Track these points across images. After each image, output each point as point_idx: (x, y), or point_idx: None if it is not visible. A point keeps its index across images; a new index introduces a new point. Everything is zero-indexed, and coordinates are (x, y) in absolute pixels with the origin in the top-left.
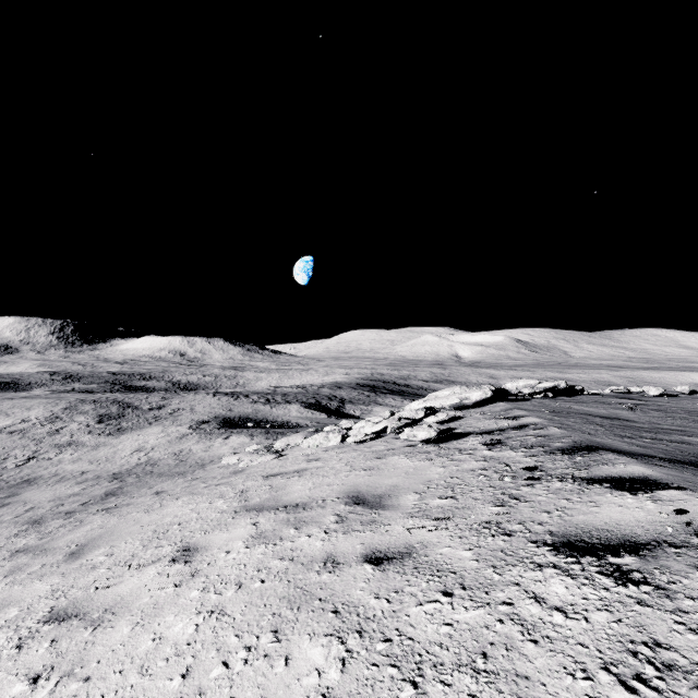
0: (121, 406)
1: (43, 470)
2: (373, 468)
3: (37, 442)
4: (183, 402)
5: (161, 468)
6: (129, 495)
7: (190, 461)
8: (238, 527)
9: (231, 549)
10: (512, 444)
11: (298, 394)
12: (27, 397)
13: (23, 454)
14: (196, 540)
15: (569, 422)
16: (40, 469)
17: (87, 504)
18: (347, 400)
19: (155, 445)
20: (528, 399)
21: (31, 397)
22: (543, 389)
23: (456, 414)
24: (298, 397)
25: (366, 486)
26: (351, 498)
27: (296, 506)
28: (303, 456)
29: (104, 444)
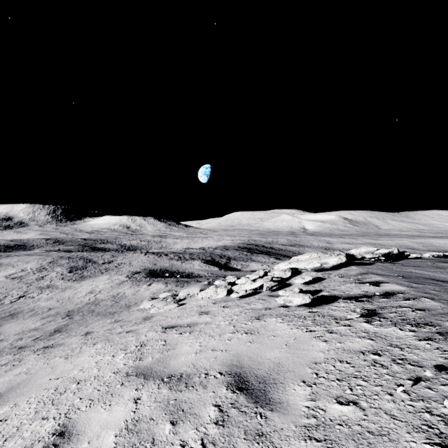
0: (85, 261)
1: (25, 306)
2: (254, 332)
3: (28, 285)
4: (125, 259)
5: (101, 308)
6: (69, 333)
7: (121, 303)
8: (120, 402)
9: (99, 447)
10: (390, 317)
11: (200, 253)
12: (28, 254)
13: (17, 293)
14: (78, 416)
15: (432, 290)
16: (24, 305)
17: (38, 339)
18: (232, 258)
19: (102, 289)
20: (372, 263)
21: (30, 254)
22: (381, 255)
23: (317, 275)
24: (199, 256)
25: (249, 359)
26: (234, 378)
27: (179, 378)
28: (197, 307)
29: (70, 287)
